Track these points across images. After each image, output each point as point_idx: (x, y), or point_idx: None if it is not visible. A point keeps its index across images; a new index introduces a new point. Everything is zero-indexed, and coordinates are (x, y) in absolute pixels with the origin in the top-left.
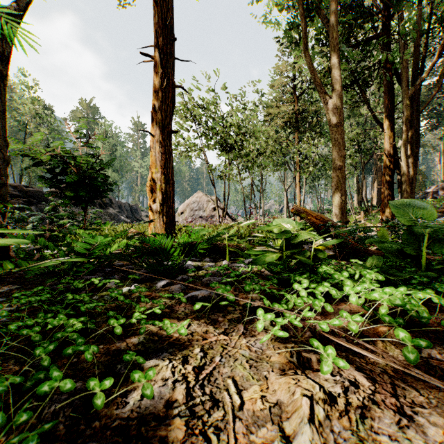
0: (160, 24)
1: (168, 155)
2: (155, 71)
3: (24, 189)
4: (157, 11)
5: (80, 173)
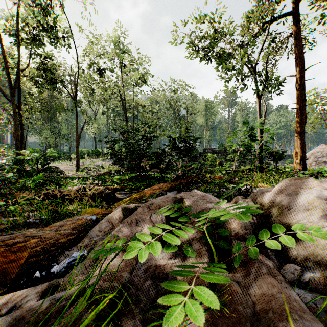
0: (300, 97)
1: (303, 142)
2: (297, 113)
3: (213, 150)
4: (298, 93)
5: (277, 155)
